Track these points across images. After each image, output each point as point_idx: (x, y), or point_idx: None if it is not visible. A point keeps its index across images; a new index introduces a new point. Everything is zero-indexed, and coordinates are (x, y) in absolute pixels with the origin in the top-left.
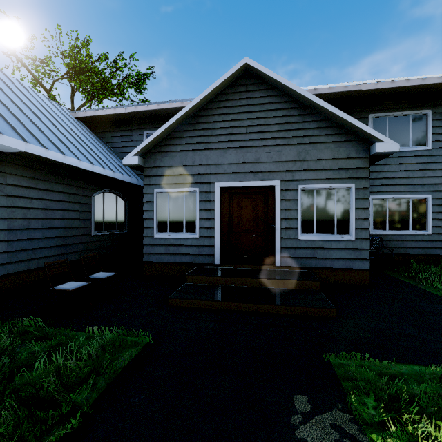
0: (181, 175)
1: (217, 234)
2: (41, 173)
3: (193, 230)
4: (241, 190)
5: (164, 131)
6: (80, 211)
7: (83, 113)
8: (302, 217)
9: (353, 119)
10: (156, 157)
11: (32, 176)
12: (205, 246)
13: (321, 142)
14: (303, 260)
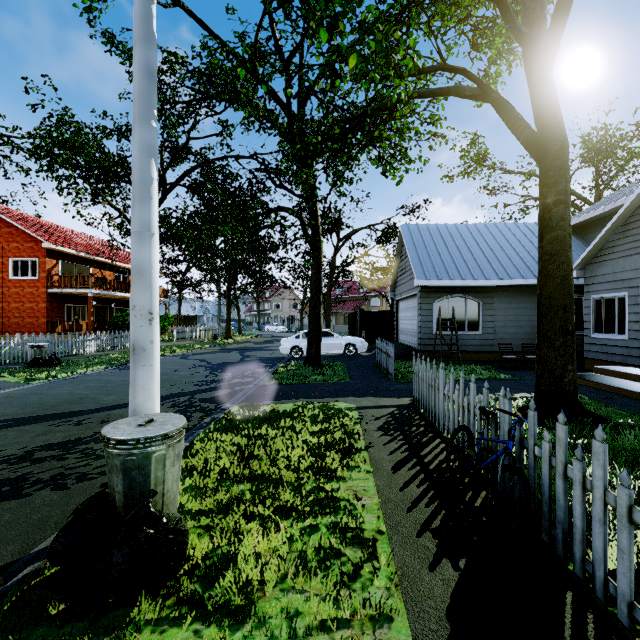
0: (612, 282)
1: None
2: (513, 293)
3: (623, 332)
4: None
5: (594, 246)
6: None
7: None
8: None
9: None
10: (593, 267)
11: (508, 296)
12: (633, 348)
13: None
14: None
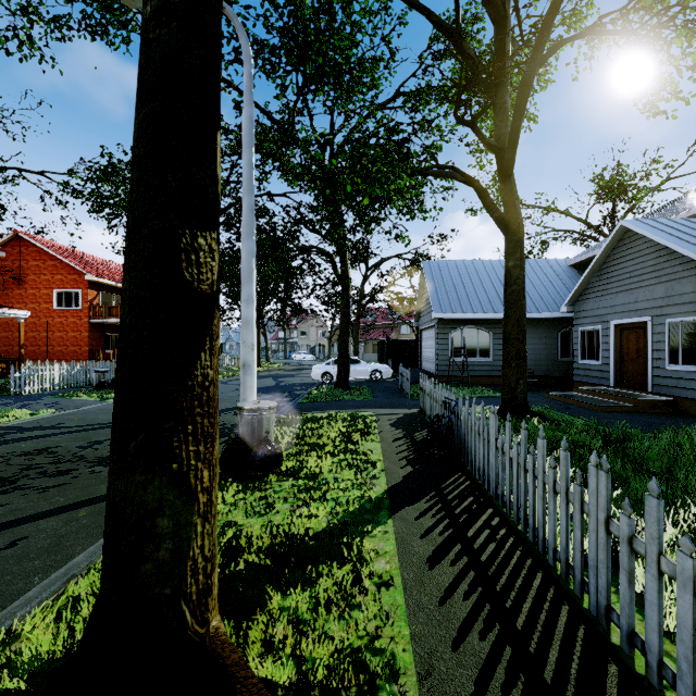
0: (592, 317)
1: (611, 362)
2: None
3: (599, 358)
4: (627, 326)
5: (579, 286)
6: (547, 344)
7: (573, 261)
8: (670, 349)
9: (695, 255)
10: (579, 304)
11: None
12: (605, 371)
13: (685, 277)
14: (669, 389)
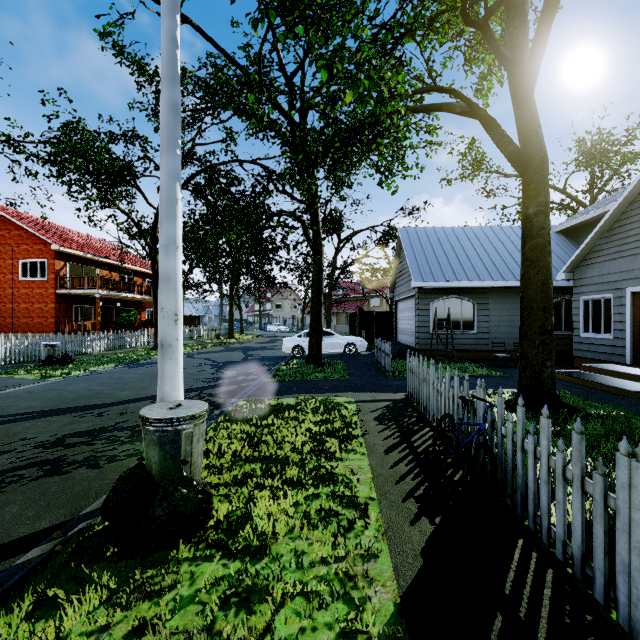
0: (599, 284)
1: (627, 336)
2: (507, 294)
3: (609, 331)
4: None
5: (582, 250)
6: None
7: (560, 227)
8: None
9: None
10: (581, 270)
11: (502, 297)
12: (618, 346)
13: None
14: None
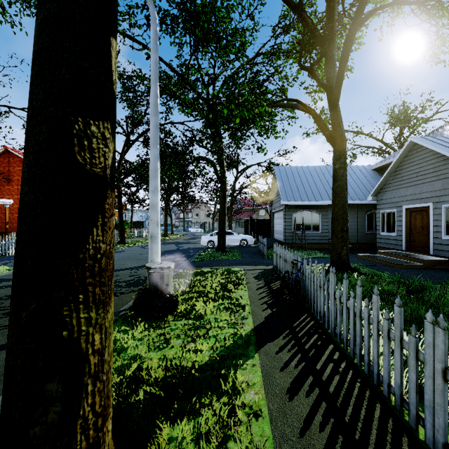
0: (389, 203)
1: (403, 234)
2: None
3: (395, 231)
4: (415, 209)
5: (380, 183)
6: (358, 222)
7: (374, 166)
8: (446, 225)
9: None
10: (381, 195)
11: None
12: (399, 240)
13: None
14: (445, 252)
